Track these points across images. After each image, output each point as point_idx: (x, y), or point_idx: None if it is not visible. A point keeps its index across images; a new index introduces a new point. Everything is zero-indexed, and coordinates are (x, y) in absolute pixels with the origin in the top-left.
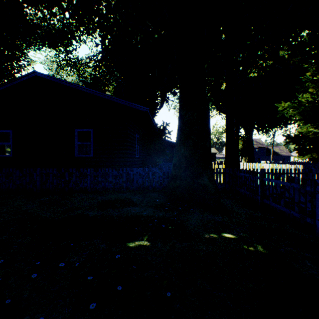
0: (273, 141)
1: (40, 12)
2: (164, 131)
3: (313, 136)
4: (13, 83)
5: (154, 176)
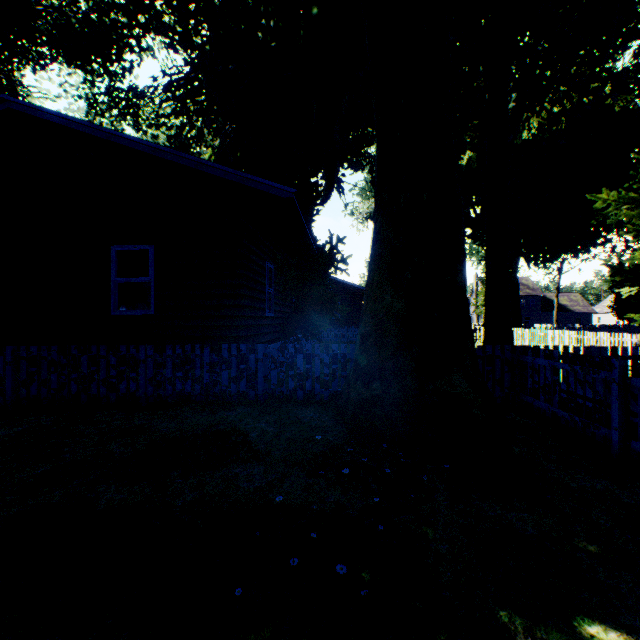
0: (558, 282)
1: None
2: (333, 257)
3: None
4: None
5: (309, 364)
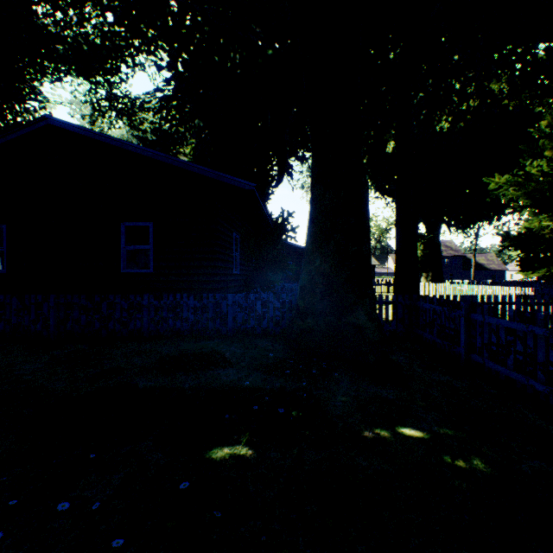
0: (475, 244)
1: (61, 13)
2: (285, 227)
3: (552, 235)
4: (6, 139)
5: (265, 308)
